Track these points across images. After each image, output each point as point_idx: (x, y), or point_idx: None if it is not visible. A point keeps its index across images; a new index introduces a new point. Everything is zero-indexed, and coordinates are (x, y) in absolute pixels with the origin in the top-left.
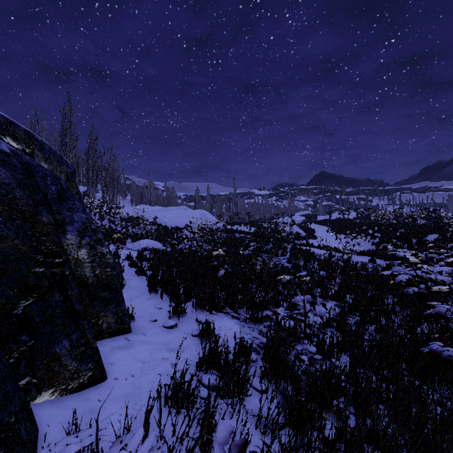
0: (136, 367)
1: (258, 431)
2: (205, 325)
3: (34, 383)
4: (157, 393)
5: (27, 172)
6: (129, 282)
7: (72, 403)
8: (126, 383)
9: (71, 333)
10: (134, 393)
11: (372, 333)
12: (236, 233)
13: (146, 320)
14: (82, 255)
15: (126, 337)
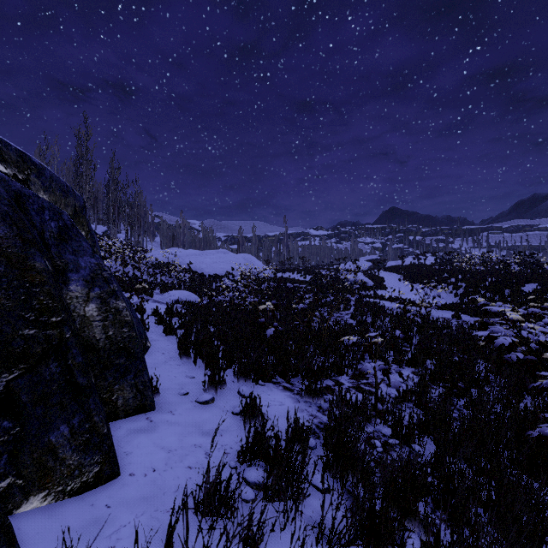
0: (160, 458)
1: (320, 547)
2: (249, 401)
3: (19, 486)
4: (182, 504)
5: (17, 203)
6: (154, 343)
7: (71, 511)
8: (145, 481)
9: (72, 415)
10: (155, 495)
11: (461, 409)
12: (287, 282)
13: (174, 394)
14: (90, 312)
15: (148, 416)
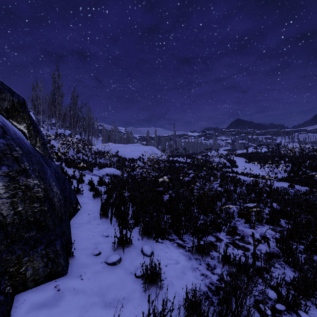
0: None
1: None
2: (150, 268)
3: None
4: None
5: None
6: (84, 205)
7: None
8: None
9: None
10: None
11: None
12: (176, 163)
13: (88, 254)
14: None
15: (57, 283)
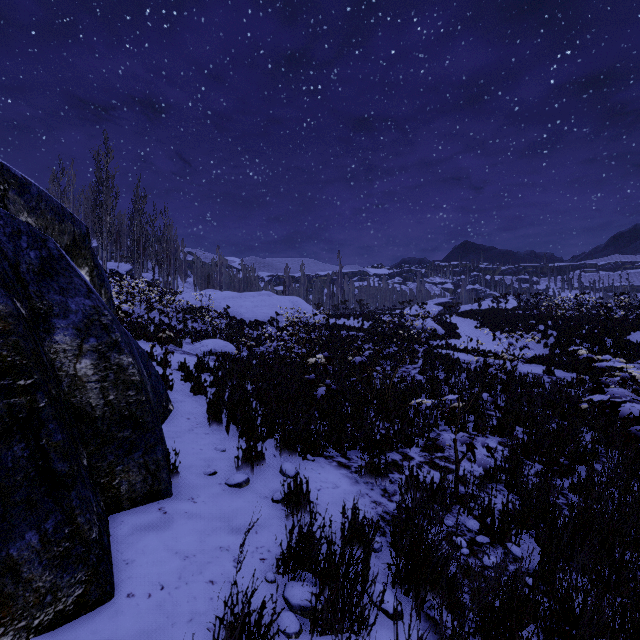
0: (171, 569)
1: None
2: (294, 486)
3: None
4: None
5: None
6: (179, 405)
7: None
8: (147, 606)
9: (44, 516)
10: (161, 628)
11: (565, 492)
12: (342, 329)
13: (198, 473)
14: (83, 370)
15: (161, 506)
